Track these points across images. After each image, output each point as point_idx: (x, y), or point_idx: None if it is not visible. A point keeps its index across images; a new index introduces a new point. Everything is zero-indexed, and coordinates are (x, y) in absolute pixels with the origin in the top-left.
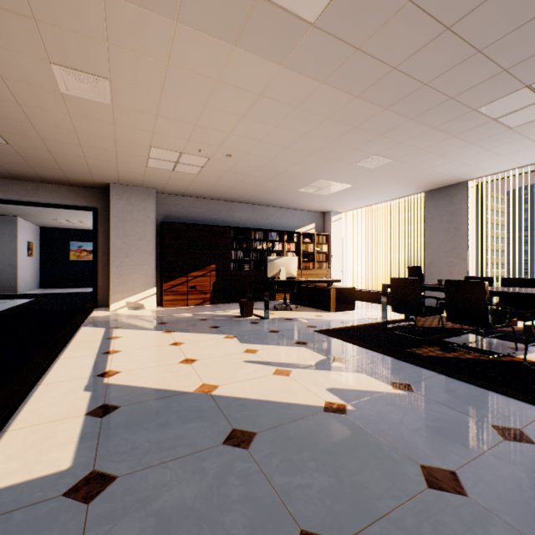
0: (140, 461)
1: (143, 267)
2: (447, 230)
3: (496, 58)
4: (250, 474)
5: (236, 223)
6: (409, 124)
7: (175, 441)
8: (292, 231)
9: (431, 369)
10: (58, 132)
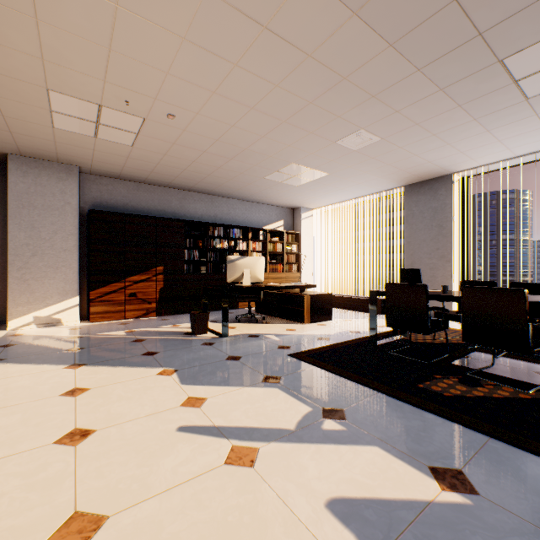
0: None
1: (60, 269)
2: (430, 228)
3: None
4: None
5: (191, 216)
6: (413, 80)
7: None
8: (258, 228)
9: (473, 426)
10: None
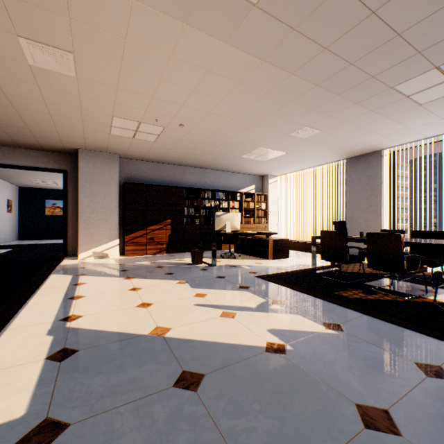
0: (93, 406)
1: (107, 221)
2: (365, 190)
3: (412, 41)
4: (198, 418)
5: (189, 184)
6: (336, 100)
7: (128, 385)
8: (235, 192)
9: (357, 310)
10: (29, 102)
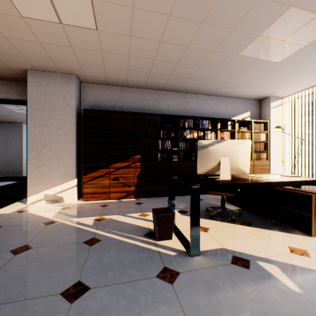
0: None
1: (62, 157)
2: None
3: None
4: None
5: (165, 112)
6: None
7: None
8: (225, 119)
9: None
10: None
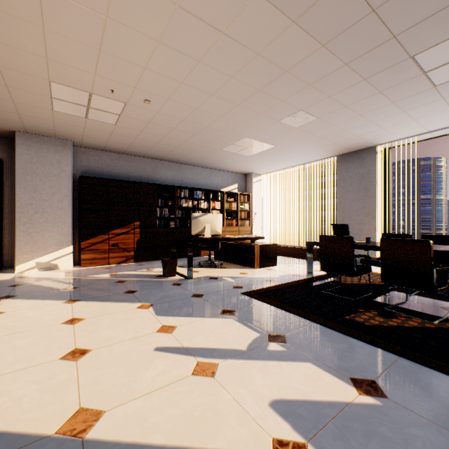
0: None
1: (57, 224)
2: (358, 190)
3: None
4: None
5: (162, 181)
6: (342, 72)
7: None
8: (216, 191)
9: (387, 348)
10: None
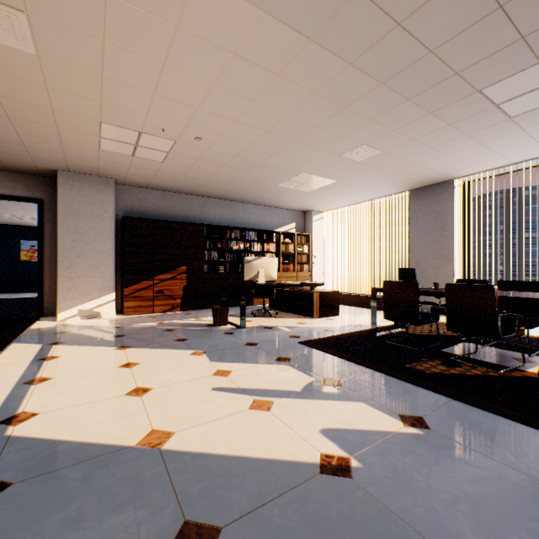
0: None
1: (99, 268)
2: (433, 230)
3: (517, 18)
4: None
5: (211, 221)
6: (405, 107)
7: None
8: (271, 231)
9: (441, 392)
10: None
